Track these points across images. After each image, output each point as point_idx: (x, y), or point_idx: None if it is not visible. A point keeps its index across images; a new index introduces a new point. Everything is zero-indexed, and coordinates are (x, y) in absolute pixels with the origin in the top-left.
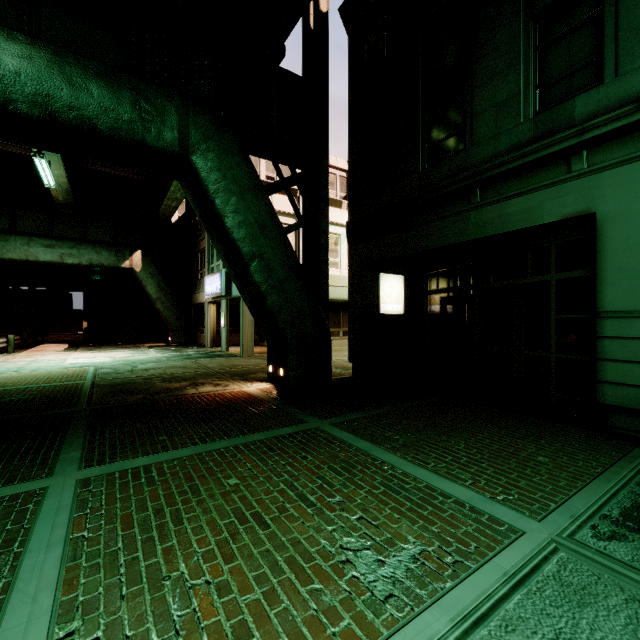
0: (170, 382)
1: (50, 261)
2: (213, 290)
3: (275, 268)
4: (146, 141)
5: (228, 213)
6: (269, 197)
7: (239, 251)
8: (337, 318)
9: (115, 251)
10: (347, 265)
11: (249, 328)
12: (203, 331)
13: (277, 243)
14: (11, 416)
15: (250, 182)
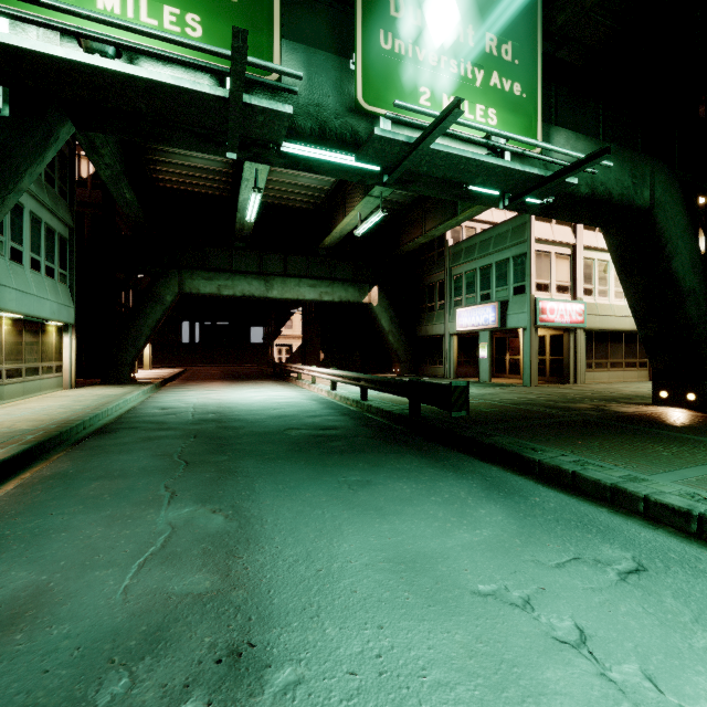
0: (566, 403)
1: (312, 299)
2: (477, 322)
3: (700, 301)
4: (633, 201)
5: (674, 254)
6: (549, 229)
7: (678, 287)
8: (605, 349)
9: (358, 288)
10: (614, 293)
11: (534, 359)
12: (434, 362)
13: (702, 278)
14: (549, 420)
15: (686, 225)
